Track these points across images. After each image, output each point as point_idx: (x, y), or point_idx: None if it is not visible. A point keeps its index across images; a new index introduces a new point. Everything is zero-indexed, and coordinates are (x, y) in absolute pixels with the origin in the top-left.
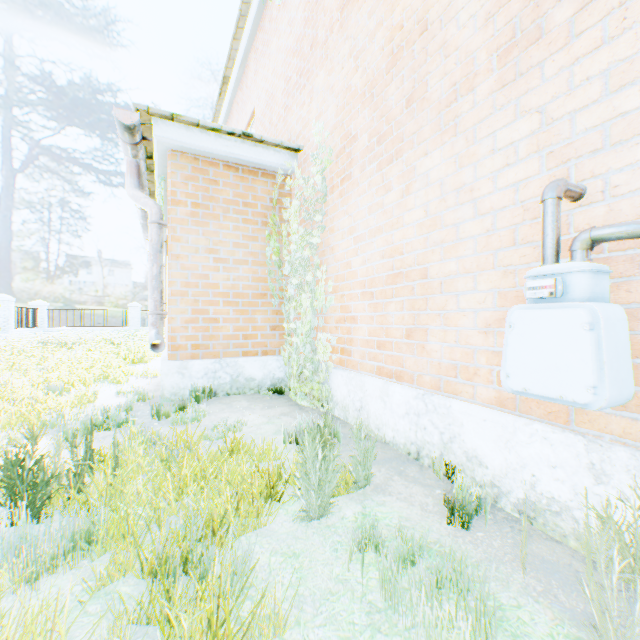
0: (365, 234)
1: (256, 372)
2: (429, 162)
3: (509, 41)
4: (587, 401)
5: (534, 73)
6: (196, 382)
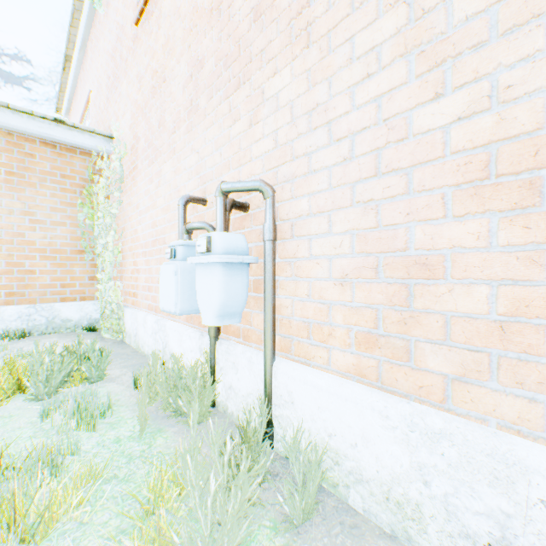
0: (144, 210)
1: (73, 314)
2: (166, 168)
3: (191, 106)
4: (175, 311)
5: (196, 130)
6: (9, 324)
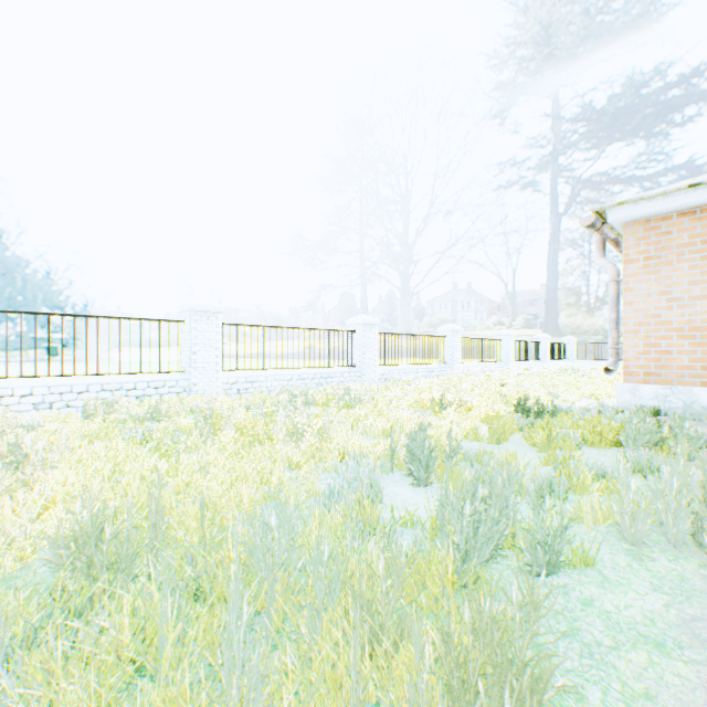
0: None
1: None
2: None
3: None
4: None
5: None
6: (644, 402)
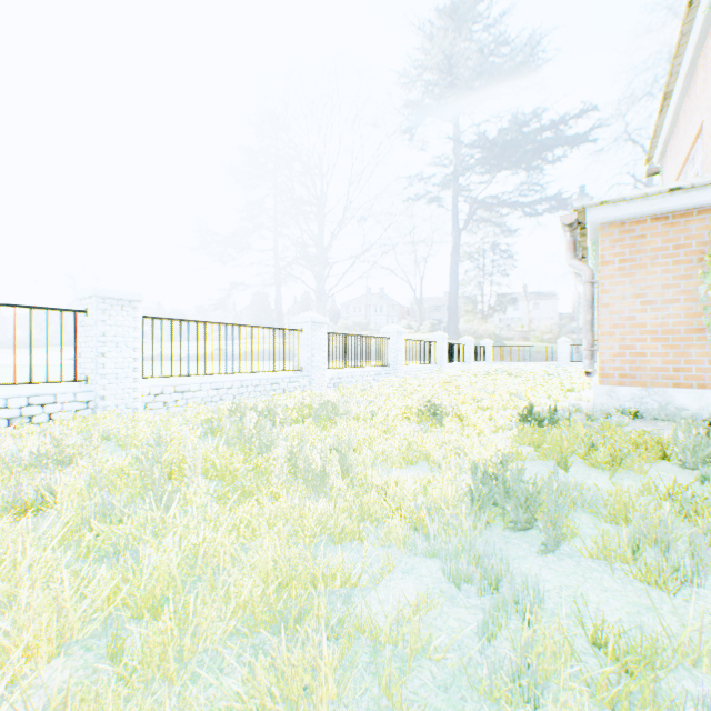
0: None
1: (687, 403)
2: None
3: None
4: None
5: None
6: (621, 404)
